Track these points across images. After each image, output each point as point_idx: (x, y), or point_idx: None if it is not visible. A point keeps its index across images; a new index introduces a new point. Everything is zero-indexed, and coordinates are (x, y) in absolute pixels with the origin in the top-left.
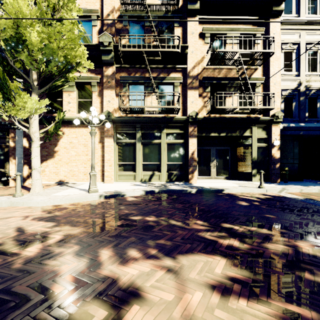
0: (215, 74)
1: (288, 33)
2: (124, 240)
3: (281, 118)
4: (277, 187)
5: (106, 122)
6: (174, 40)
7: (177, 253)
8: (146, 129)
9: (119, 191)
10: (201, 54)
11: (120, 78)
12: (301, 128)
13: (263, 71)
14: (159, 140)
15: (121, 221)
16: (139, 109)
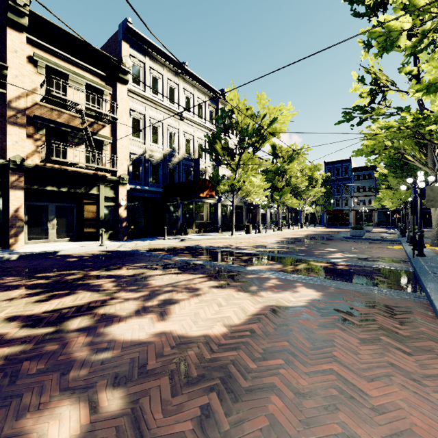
0: (54, 116)
1: (136, 102)
2: None
3: (127, 180)
4: (119, 244)
5: None
6: None
7: None
8: None
9: None
10: (32, 84)
11: None
12: (146, 191)
13: (112, 131)
14: None
15: None
16: None
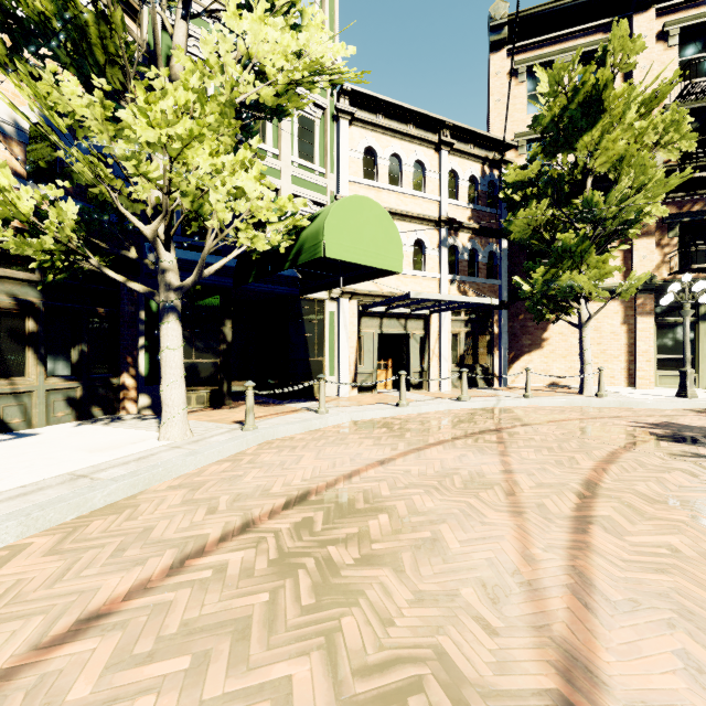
0: None
1: None
2: None
3: None
4: None
5: (641, 291)
6: None
7: None
8: None
9: None
10: None
11: (664, 217)
12: None
13: None
14: None
15: None
16: None
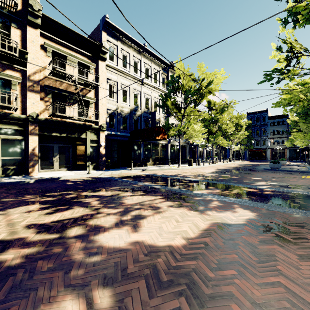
0: (57, 85)
1: (111, 73)
2: None
3: (105, 128)
4: (100, 172)
5: None
6: (12, 38)
7: (7, 209)
8: None
9: None
10: (43, 63)
11: None
12: (118, 135)
13: (95, 94)
14: None
15: None
16: None
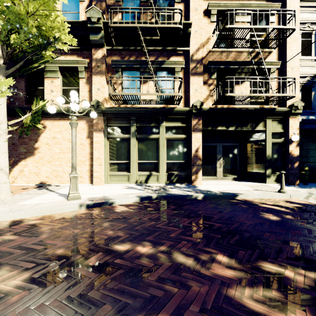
0: (223, 58)
1: (306, 11)
2: (90, 315)
3: (300, 108)
4: (300, 191)
5: None
6: (175, 18)
7: None
8: (142, 122)
9: (107, 197)
10: (206, 34)
11: (111, 62)
12: None
13: (279, 55)
14: (157, 135)
15: (97, 255)
16: (134, 98)
